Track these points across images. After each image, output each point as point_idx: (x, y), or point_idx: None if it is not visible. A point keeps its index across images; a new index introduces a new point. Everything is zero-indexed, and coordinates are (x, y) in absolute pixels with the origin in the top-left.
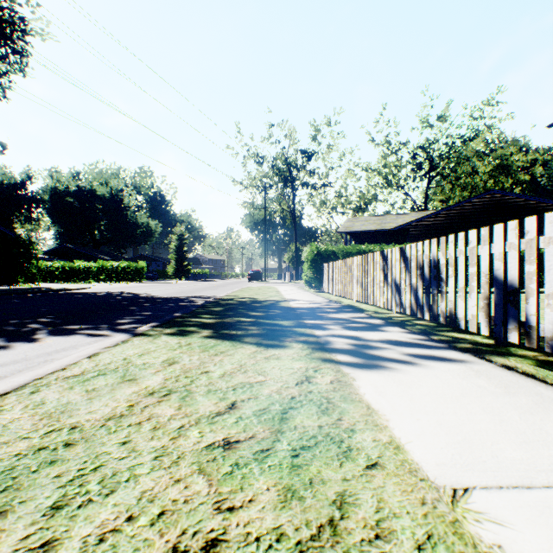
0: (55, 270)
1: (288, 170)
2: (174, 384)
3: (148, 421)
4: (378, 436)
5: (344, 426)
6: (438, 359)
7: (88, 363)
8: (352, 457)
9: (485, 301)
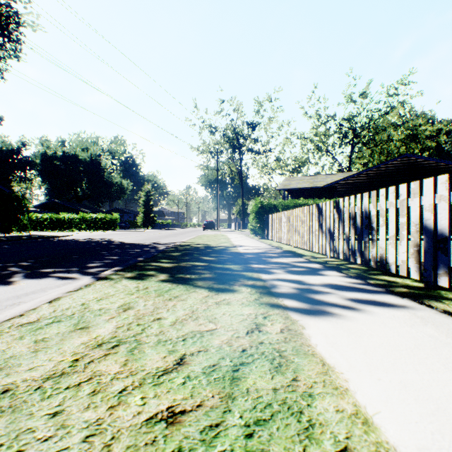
0: (44, 221)
1: (236, 138)
2: (125, 334)
3: (88, 381)
4: (341, 405)
5: (301, 389)
6: (380, 304)
7: (47, 308)
8: (317, 438)
9: (415, 248)
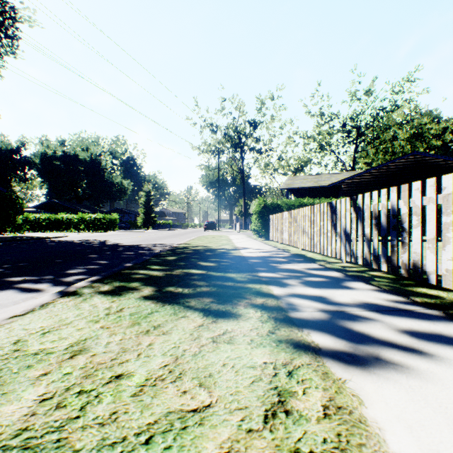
0: (42, 221)
1: (237, 137)
2: (46, 420)
3: None
4: None
5: None
6: None
7: None
8: None
9: None
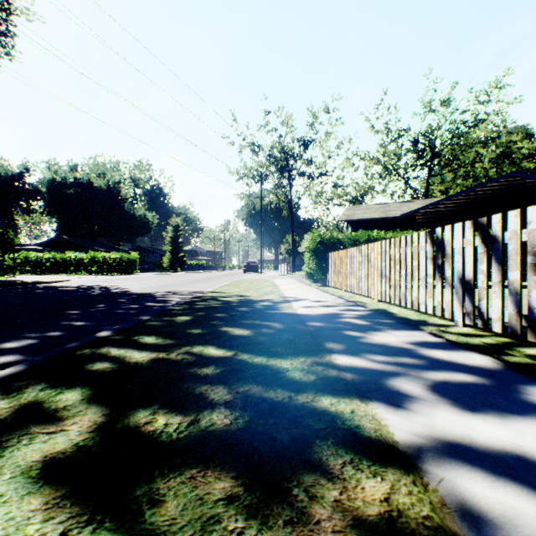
0: (46, 262)
1: (284, 159)
2: None
3: None
4: None
5: None
6: None
7: None
8: None
9: None
